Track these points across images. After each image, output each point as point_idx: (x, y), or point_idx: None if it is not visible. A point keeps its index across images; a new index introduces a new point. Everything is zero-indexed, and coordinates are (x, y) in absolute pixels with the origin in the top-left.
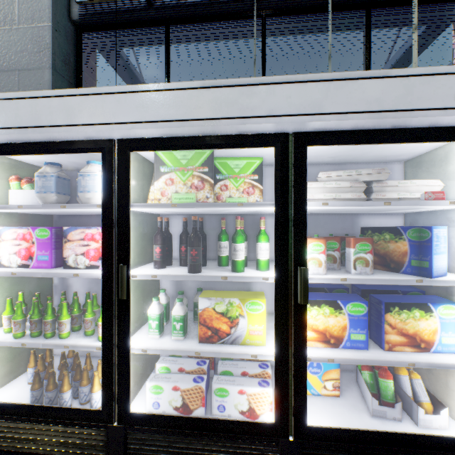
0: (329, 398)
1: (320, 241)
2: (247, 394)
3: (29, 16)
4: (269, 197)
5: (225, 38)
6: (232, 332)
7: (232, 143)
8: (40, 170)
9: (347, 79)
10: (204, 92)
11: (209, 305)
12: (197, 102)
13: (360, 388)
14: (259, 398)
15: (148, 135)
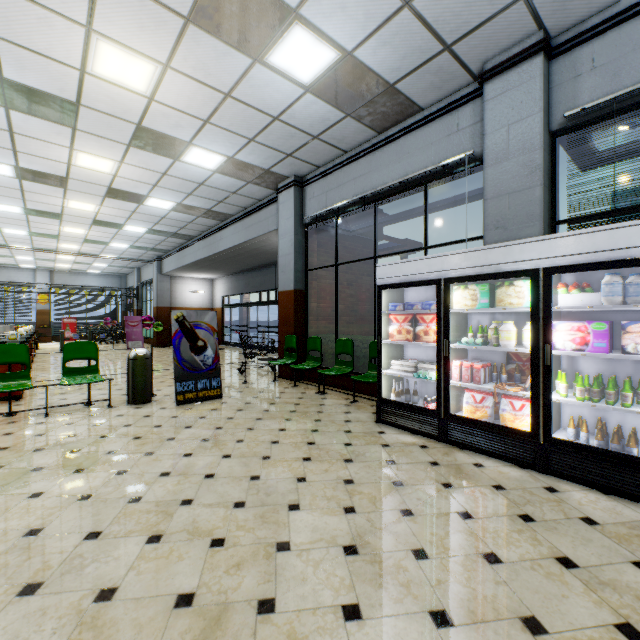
0: None
1: None
2: None
3: (518, 147)
4: None
5: None
6: None
7: None
8: (606, 280)
9: None
10: None
11: None
12: None
13: None
14: None
15: None
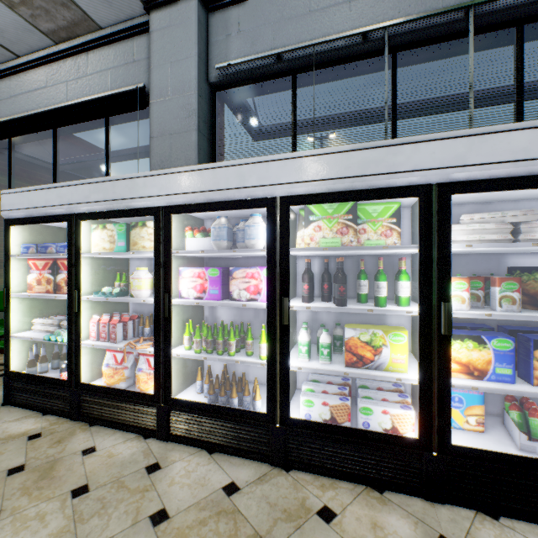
0: (472, 432)
1: (463, 280)
2: (390, 414)
3: (179, 88)
4: (405, 239)
5: (349, 75)
6: (375, 359)
7: (379, 196)
8: (215, 223)
9: (491, 133)
10: (354, 154)
11: (354, 335)
12: (347, 162)
13: (506, 429)
14: (402, 419)
15: (305, 192)
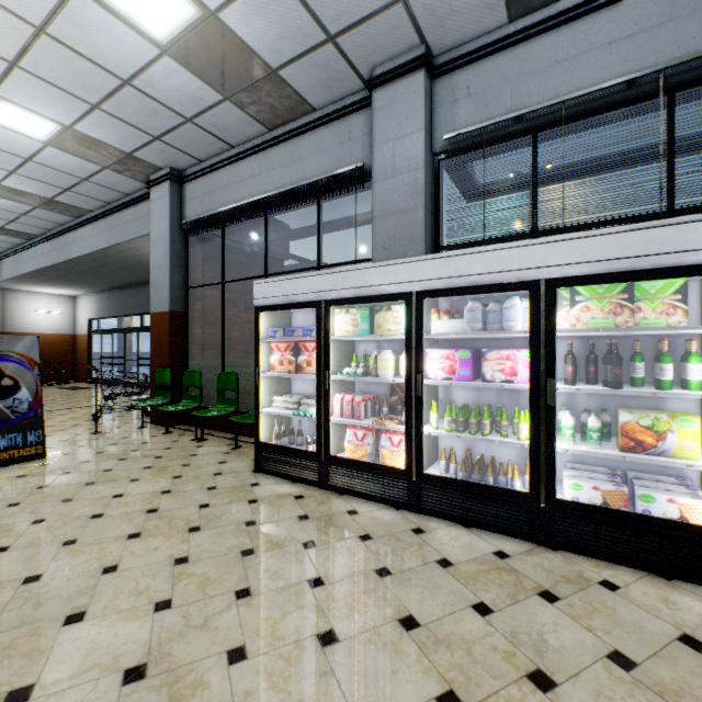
0: None
1: None
2: (677, 503)
3: (404, 164)
4: (691, 316)
5: (605, 123)
6: (658, 445)
7: (665, 275)
8: (469, 306)
9: None
10: (634, 233)
11: (631, 419)
12: (626, 243)
13: None
14: (693, 509)
15: (574, 274)
